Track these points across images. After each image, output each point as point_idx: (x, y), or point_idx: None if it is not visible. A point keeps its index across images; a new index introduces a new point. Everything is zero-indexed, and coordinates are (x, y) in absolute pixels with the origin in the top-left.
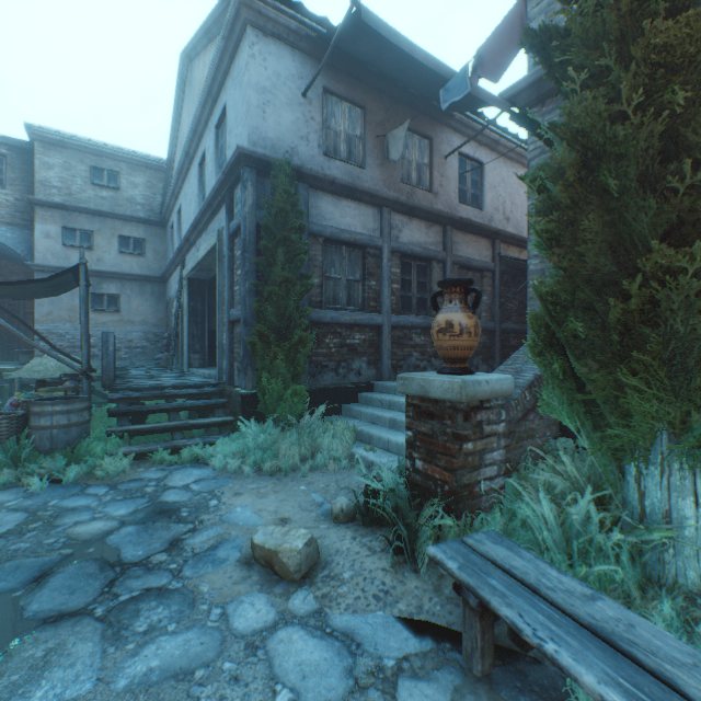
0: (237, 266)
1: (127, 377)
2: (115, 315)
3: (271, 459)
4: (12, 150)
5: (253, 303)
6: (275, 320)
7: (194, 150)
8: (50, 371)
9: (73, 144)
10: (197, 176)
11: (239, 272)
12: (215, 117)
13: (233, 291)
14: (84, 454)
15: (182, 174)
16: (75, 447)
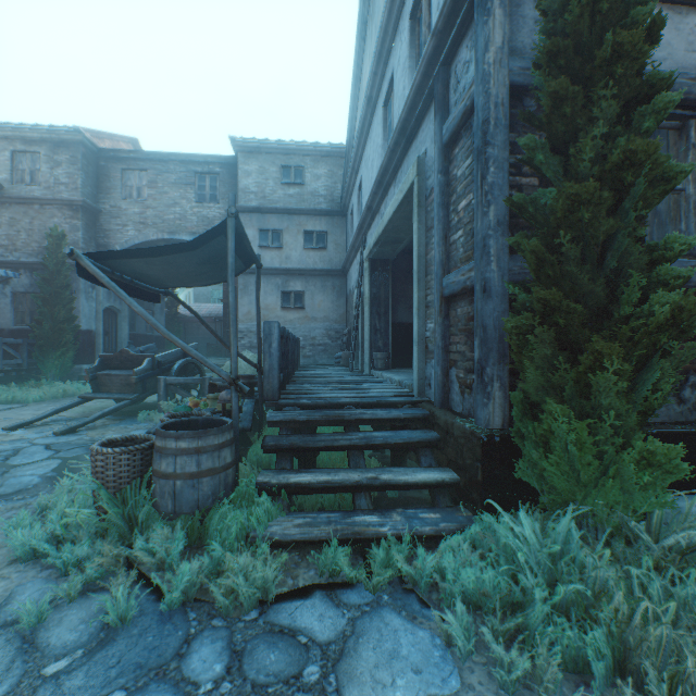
0: (456, 196)
1: (302, 381)
2: (300, 313)
3: (605, 659)
4: (223, 167)
5: (502, 251)
6: (577, 273)
7: (377, 89)
8: (242, 369)
9: (266, 147)
10: (381, 121)
11: (462, 203)
12: (408, 1)
13: (448, 245)
14: (213, 533)
15: (362, 136)
16: (206, 510)
